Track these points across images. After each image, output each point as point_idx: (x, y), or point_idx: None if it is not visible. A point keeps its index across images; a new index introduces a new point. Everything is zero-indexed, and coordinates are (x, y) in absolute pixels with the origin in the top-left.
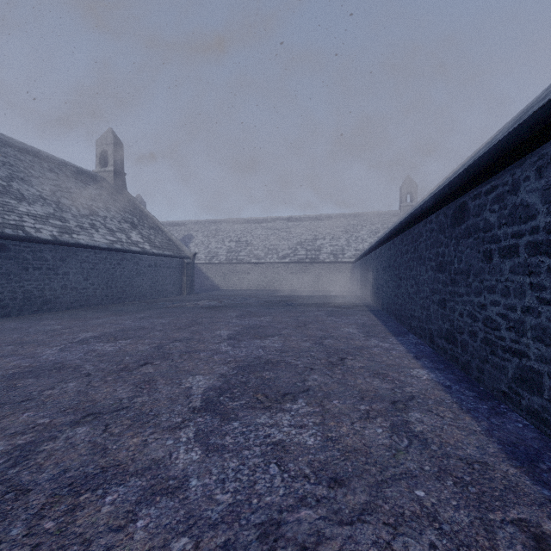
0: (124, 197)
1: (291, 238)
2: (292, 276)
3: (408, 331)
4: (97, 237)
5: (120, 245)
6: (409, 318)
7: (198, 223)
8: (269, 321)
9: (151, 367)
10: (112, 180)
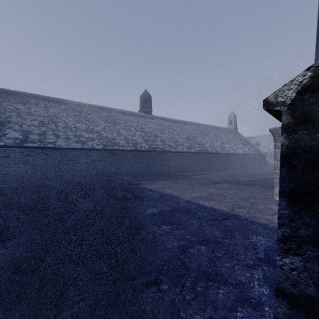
0: (238, 134)
1: None
2: None
3: None
4: (239, 151)
5: (244, 153)
6: None
7: (261, 136)
8: None
9: None
10: (233, 129)
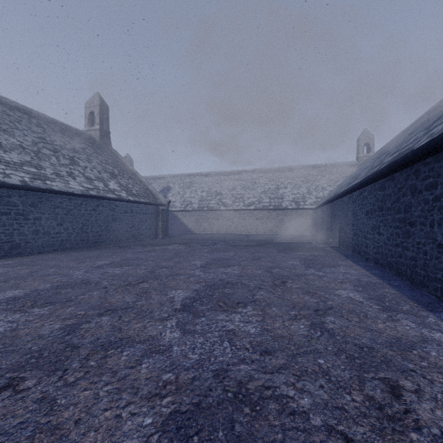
0: (108, 152)
1: (256, 187)
2: (257, 222)
3: (437, 298)
4: (73, 184)
5: (95, 192)
6: (440, 281)
7: (175, 176)
8: (237, 274)
9: (1, 403)
10: (98, 137)
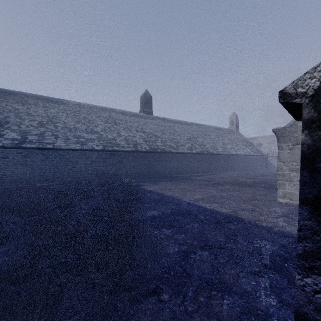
0: (239, 135)
1: None
2: None
3: None
4: (241, 152)
5: (246, 154)
6: None
7: (263, 137)
8: None
9: None
10: (235, 130)
